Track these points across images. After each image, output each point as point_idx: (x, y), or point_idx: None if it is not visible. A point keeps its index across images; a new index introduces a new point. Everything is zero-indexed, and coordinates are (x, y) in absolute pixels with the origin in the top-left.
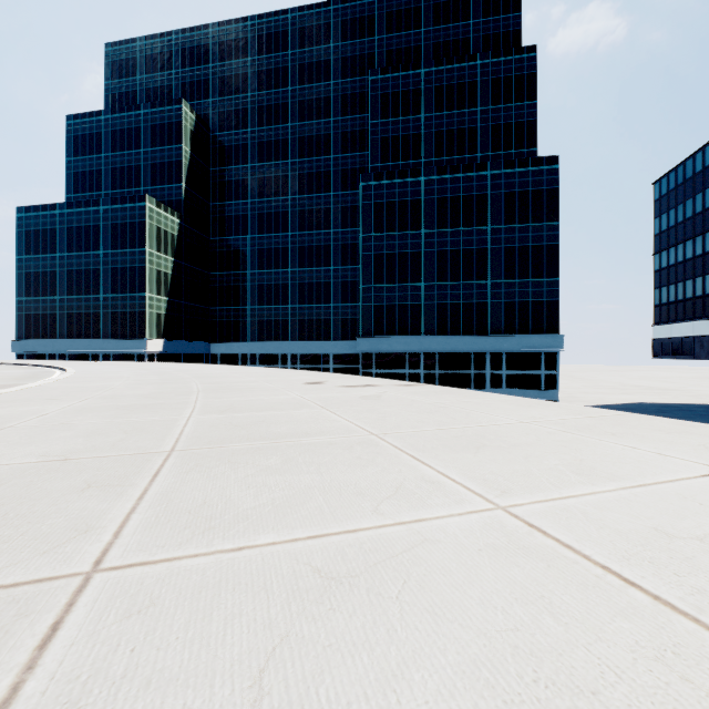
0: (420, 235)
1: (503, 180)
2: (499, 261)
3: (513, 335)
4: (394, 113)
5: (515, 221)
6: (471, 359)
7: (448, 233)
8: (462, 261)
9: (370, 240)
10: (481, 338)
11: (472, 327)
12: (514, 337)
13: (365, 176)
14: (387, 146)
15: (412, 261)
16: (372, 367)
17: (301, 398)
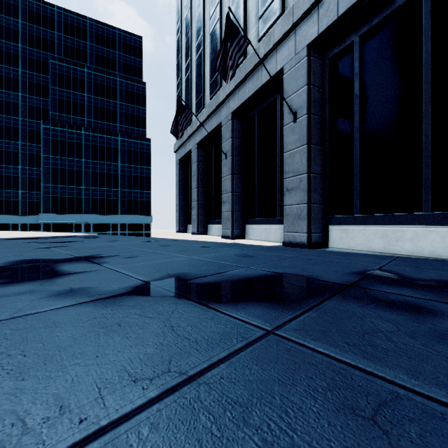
0: (82, 161)
1: (126, 143)
2: (124, 181)
3: (131, 215)
4: (68, 87)
5: (132, 163)
6: (110, 226)
7: (98, 163)
8: (106, 178)
9: (49, 159)
10: (115, 216)
11: (111, 211)
12: (131, 216)
13: (45, 122)
14: (62, 104)
15: (77, 175)
16: (51, 231)
17: (6, 234)
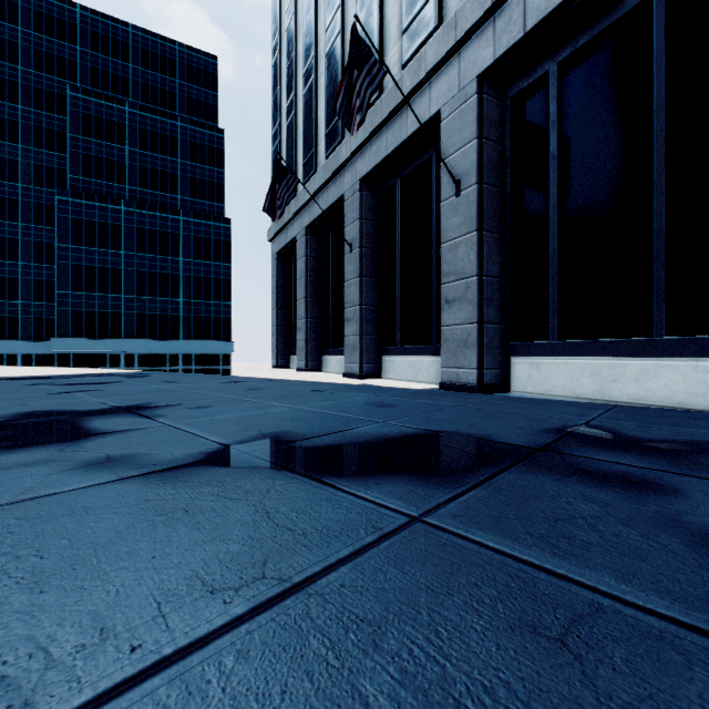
0: (121, 255)
1: (193, 226)
2: (189, 286)
3: (200, 340)
4: (98, 136)
5: (202, 258)
6: (167, 358)
7: (147, 257)
8: (159, 282)
9: (67, 251)
10: (175, 342)
11: (168, 333)
12: (200, 342)
13: (61, 191)
14: (89, 163)
15: (113, 276)
16: (70, 366)
17: None
